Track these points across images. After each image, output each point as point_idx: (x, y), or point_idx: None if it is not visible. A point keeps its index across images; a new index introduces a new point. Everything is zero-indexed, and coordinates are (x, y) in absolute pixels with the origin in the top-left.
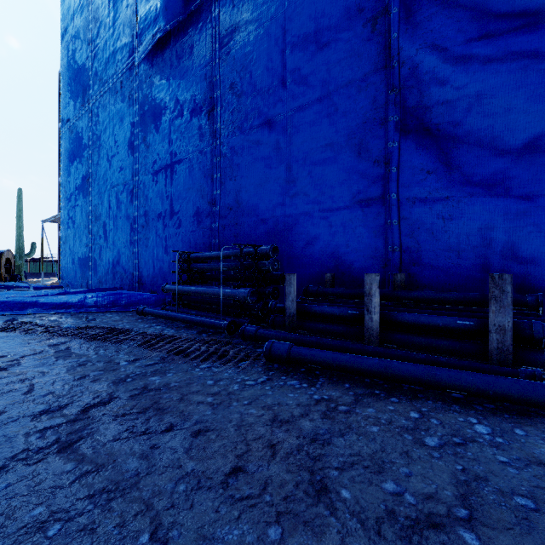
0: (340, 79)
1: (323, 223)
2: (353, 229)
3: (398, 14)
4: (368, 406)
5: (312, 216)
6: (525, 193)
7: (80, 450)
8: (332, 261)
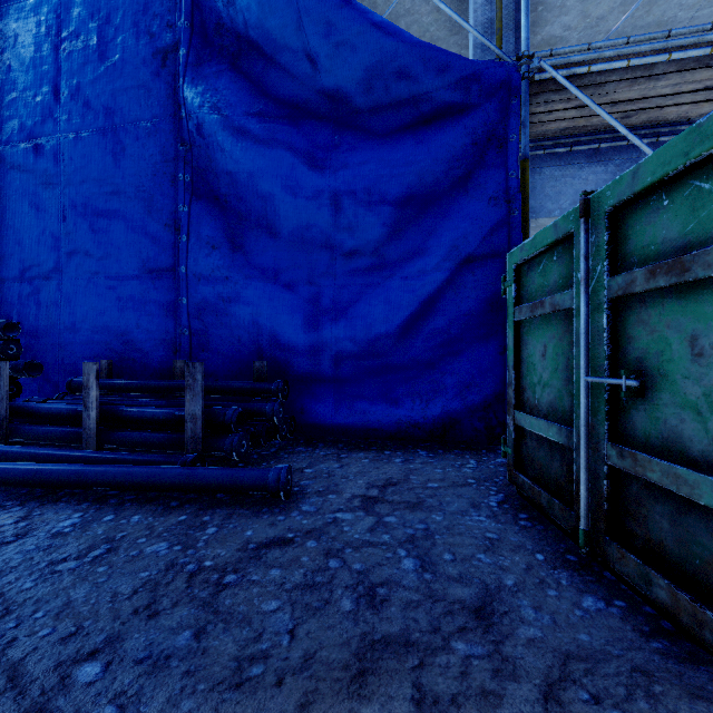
0: (128, 112)
1: (108, 294)
2: (143, 305)
3: (187, 58)
4: None
5: (94, 284)
6: (288, 281)
7: None
8: (119, 344)
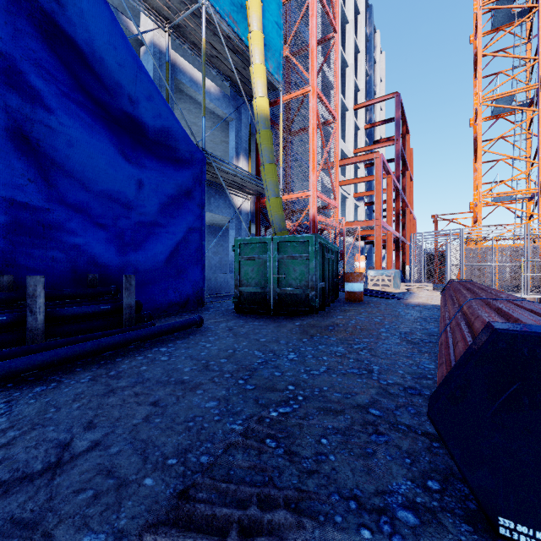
0: None
1: None
2: None
3: None
4: (119, 366)
5: None
6: (103, 222)
7: (52, 503)
8: None
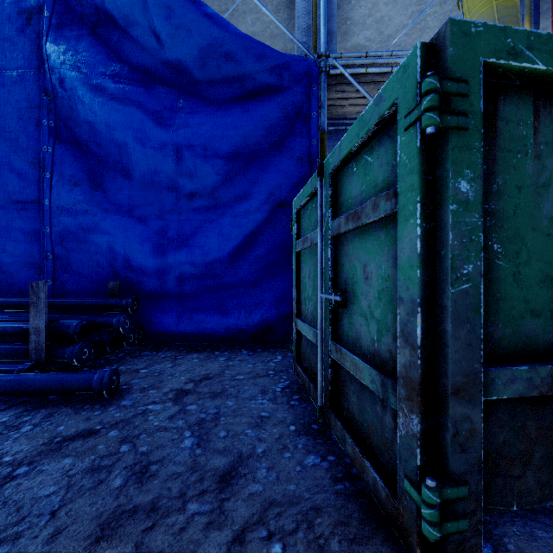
0: None
1: None
2: (8, 232)
3: (50, 20)
4: None
5: None
6: (140, 216)
7: None
8: None
